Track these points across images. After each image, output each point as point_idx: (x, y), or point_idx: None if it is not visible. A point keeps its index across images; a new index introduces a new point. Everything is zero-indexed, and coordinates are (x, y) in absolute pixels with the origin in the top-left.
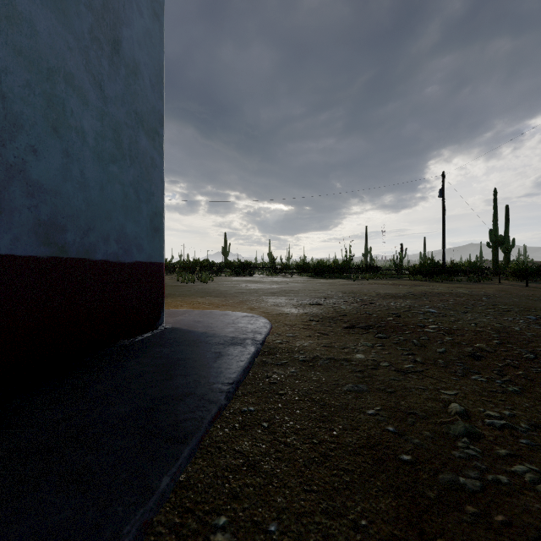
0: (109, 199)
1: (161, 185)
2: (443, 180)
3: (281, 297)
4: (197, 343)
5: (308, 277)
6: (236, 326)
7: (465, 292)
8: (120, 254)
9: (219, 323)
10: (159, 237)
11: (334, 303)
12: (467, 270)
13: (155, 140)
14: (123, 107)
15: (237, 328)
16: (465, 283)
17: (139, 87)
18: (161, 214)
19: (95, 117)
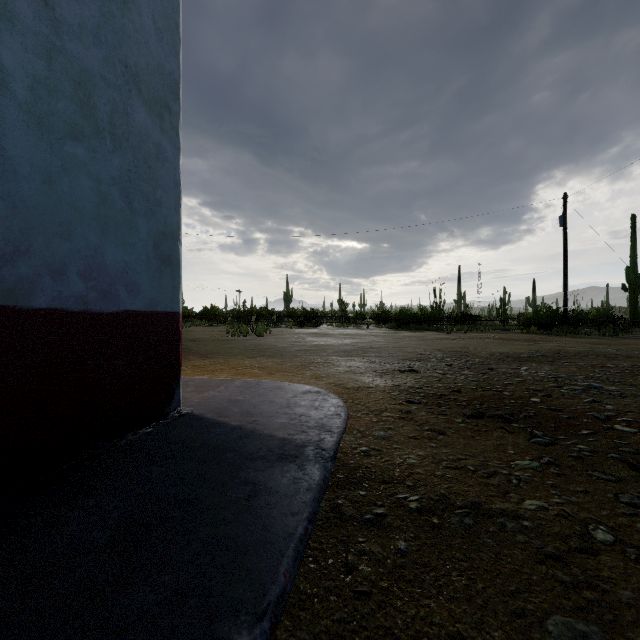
0: (66, 202)
1: (175, 191)
2: (564, 204)
3: (357, 359)
4: (219, 454)
5: (388, 329)
6: (291, 413)
7: (613, 352)
8: (91, 297)
9: (266, 405)
10: (171, 273)
11: (433, 368)
12: (598, 319)
13: (164, 119)
14: (98, 49)
15: (292, 417)
16: (598, 337)
17: (131, 25)
18: (174, 236)
19: (33, 49)
